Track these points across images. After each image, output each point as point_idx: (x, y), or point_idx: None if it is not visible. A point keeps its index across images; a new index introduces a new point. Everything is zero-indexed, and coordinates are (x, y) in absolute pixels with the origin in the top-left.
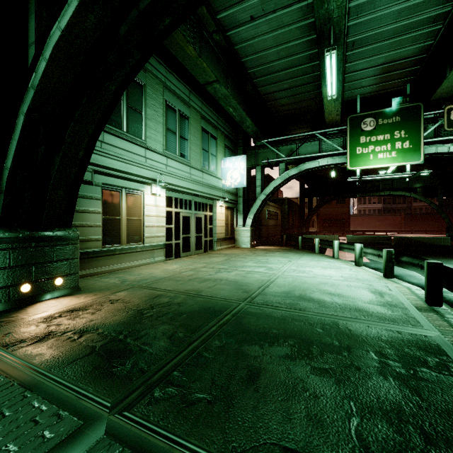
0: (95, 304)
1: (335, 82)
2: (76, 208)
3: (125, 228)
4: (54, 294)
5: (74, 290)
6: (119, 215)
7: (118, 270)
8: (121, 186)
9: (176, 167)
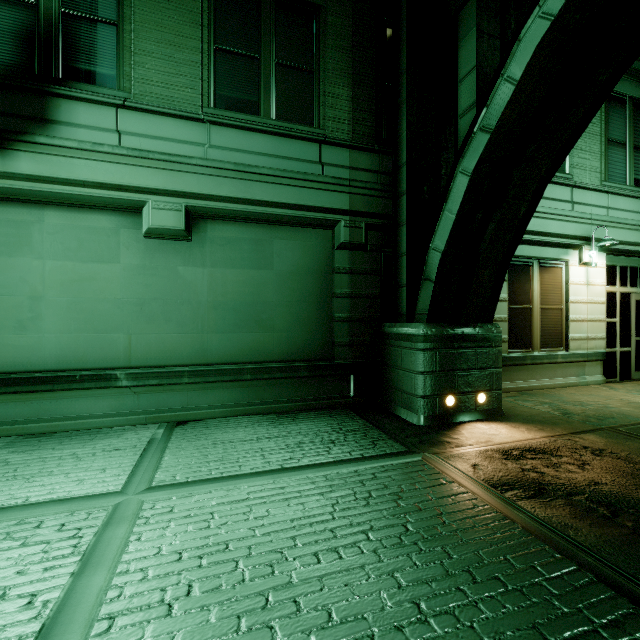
0: (561, 447)
1: None
2: None
3: (538, 324)
4: (476, 415)
5: (498, 414)
6: (530, 303)
7: (529, 390)
8: (533, 256)
9: (626, 208)
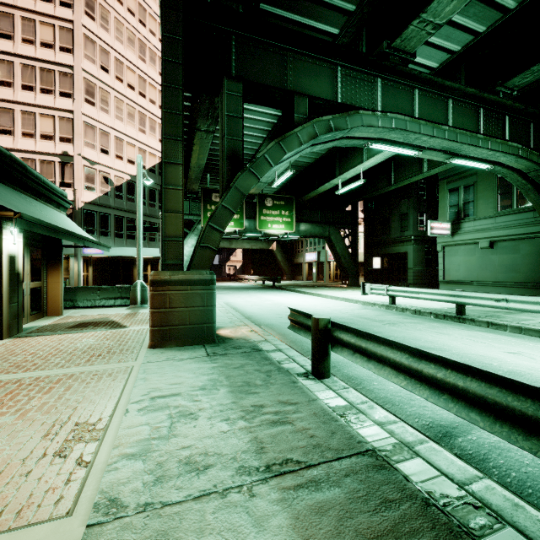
0: None
1: None
2: None
3: None
4: None
5: None
6: None
7: None
8: None
9: None
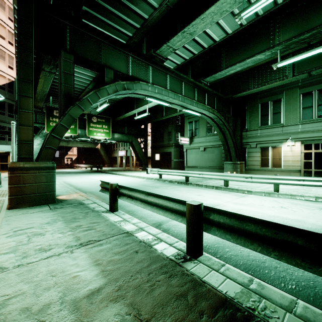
0: None
1: (318, 49)
2: (251, 155)
3: (272, 162)
4: None
5: None
6: (269, 157)
7: None
8: (268, 146)
9: (310, 126)
